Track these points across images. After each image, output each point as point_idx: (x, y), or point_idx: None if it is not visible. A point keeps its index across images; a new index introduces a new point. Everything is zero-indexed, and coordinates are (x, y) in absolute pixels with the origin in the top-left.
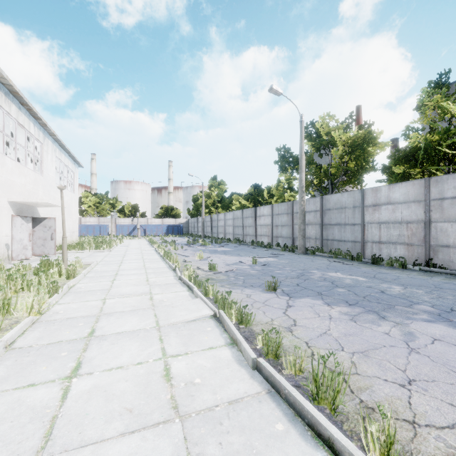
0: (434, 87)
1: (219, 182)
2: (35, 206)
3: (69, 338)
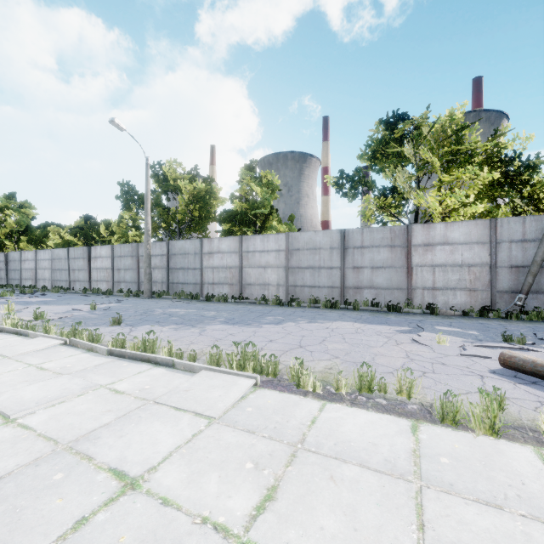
0: (248, 170)
1: (22, 204)
2: None
3: None
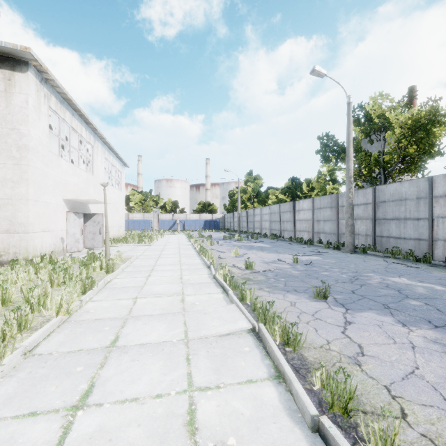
0: None
1: (255, 177)
2: (87, 203)
3: (90, 347)
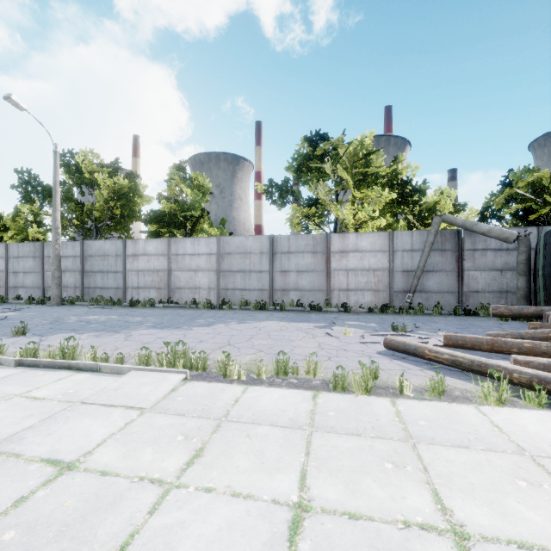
0: (178, 170)
1: None
2: None
3: None
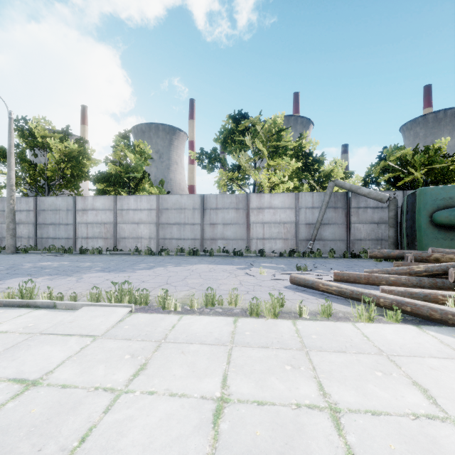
0: (122, 138)
1: None
2: None
3: None
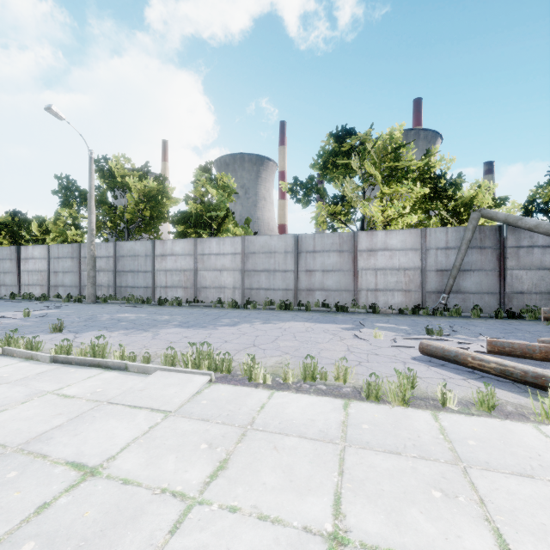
0: (204, 171)
1: None
2: None
3: None
